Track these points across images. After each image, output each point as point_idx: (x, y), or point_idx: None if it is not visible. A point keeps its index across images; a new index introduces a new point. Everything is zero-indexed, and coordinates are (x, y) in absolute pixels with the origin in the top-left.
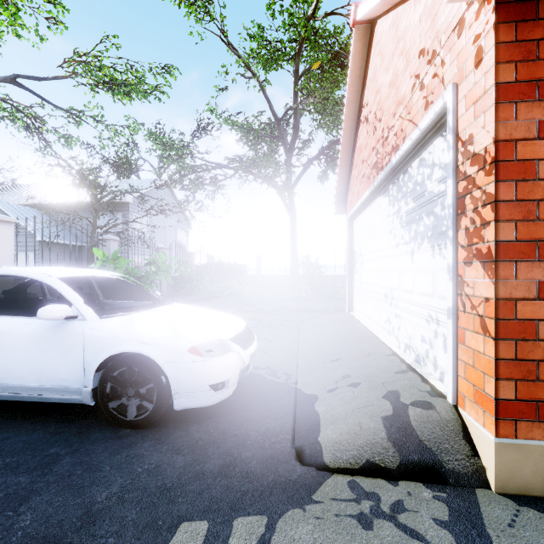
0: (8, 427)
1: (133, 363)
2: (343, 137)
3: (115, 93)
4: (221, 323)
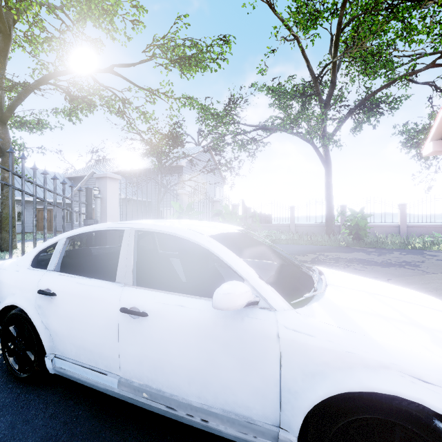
0: None
1: (397, 418)
2: None
3: (183, 68)
4: None
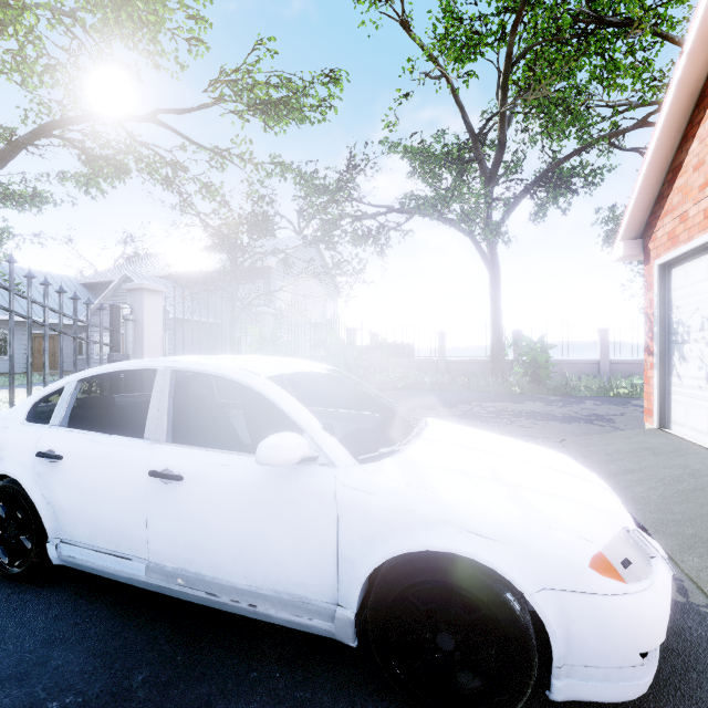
0: (202, 662)
1: (452, 578)
2: (667, 117)
3: (268, 119)
4: (576, 476)
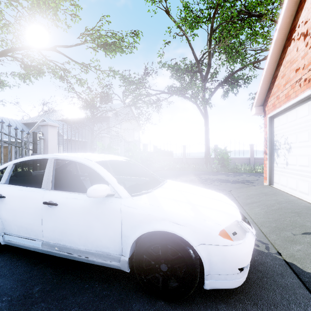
0: (64, 282)
1: (166, 241)
2: (271, 56)
3: (106, 51)
4: (222, 201)
